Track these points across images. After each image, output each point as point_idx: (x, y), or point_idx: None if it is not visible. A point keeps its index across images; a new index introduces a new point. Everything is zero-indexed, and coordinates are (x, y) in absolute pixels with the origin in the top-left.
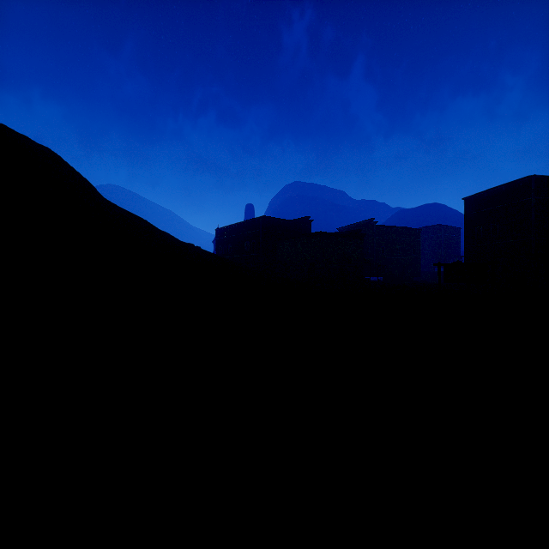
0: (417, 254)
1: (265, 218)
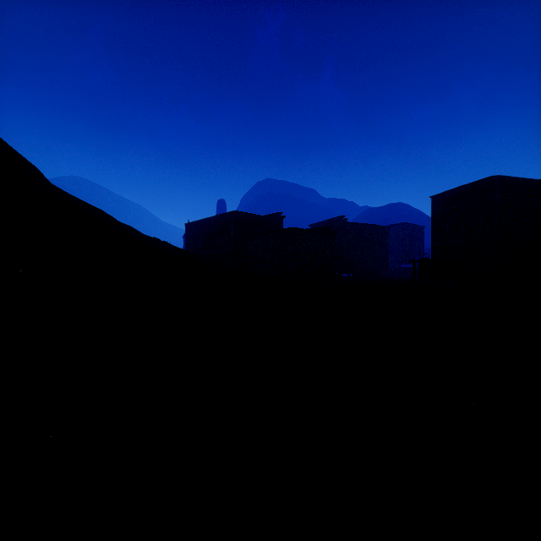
0: (385, 251)
1: (237, 213)
